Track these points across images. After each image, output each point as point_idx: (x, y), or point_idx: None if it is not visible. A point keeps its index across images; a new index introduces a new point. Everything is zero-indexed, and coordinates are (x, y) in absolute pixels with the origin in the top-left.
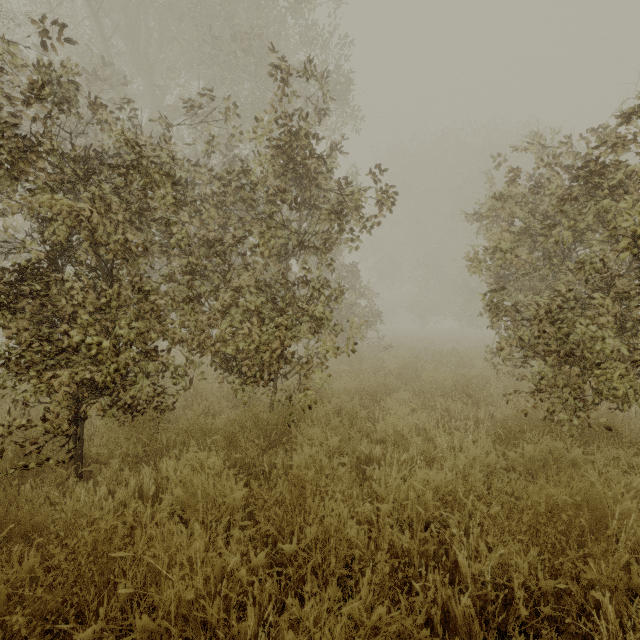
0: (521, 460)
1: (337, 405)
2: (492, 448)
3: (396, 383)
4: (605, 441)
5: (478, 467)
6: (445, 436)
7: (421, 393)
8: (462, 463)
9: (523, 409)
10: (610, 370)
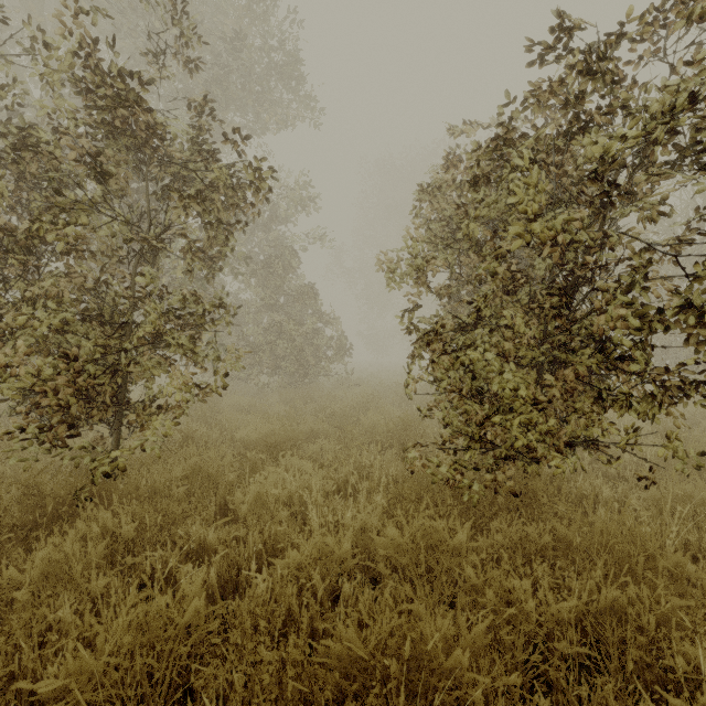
0: (383, 552)
1: (197, 466)
2: (378, 524)
3: (326, 428)
4: (520, 511)
5: (318, 566)
6: (348, 502)
7: (348, 441)
8: (294, 561)
9: (412, 470)
10: (509, 416)
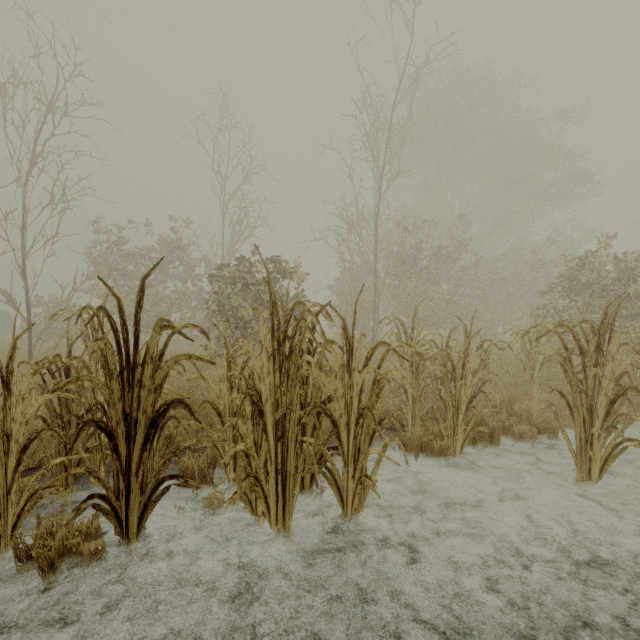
0: None
1: None
2: None
3: None
4: None
5: None
6: None
7: None
8: None
9: None
10: None
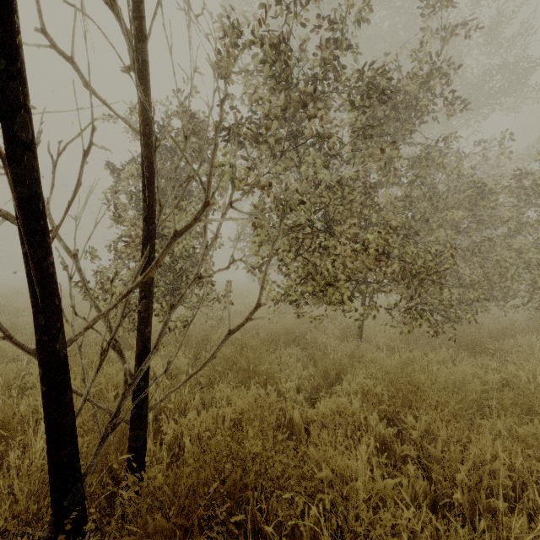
0: None
1: None
2: None
3: None
4: None
5: None
6: None
7: None
8: None
9: None
10: None
